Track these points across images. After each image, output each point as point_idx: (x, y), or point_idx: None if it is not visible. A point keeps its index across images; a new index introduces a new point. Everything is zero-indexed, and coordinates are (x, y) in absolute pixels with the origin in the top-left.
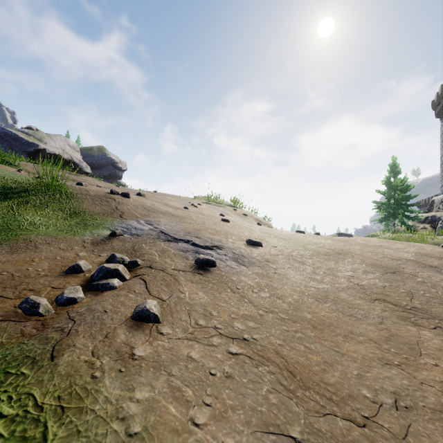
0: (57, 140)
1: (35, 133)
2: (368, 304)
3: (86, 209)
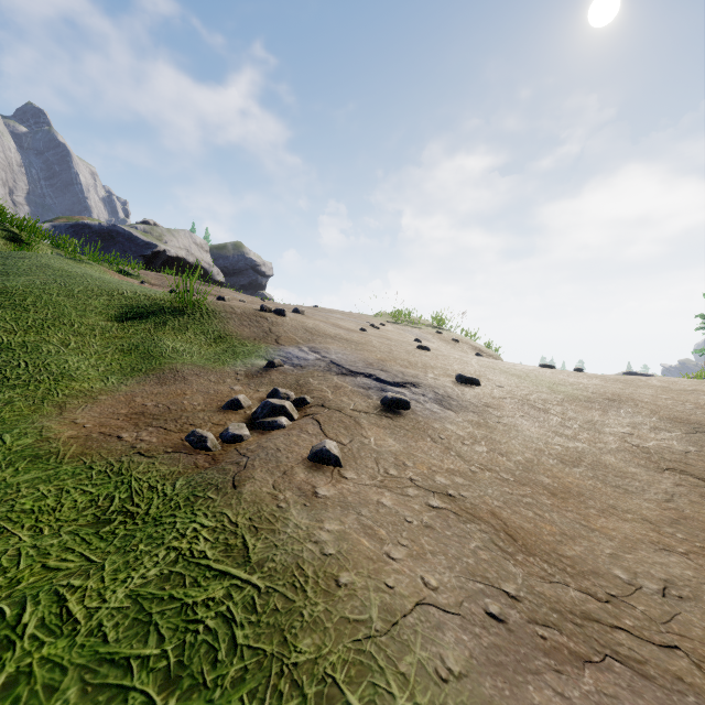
0: (181, 237)
1: (153, 229)
2: (651, 474)
3: (232, 332)
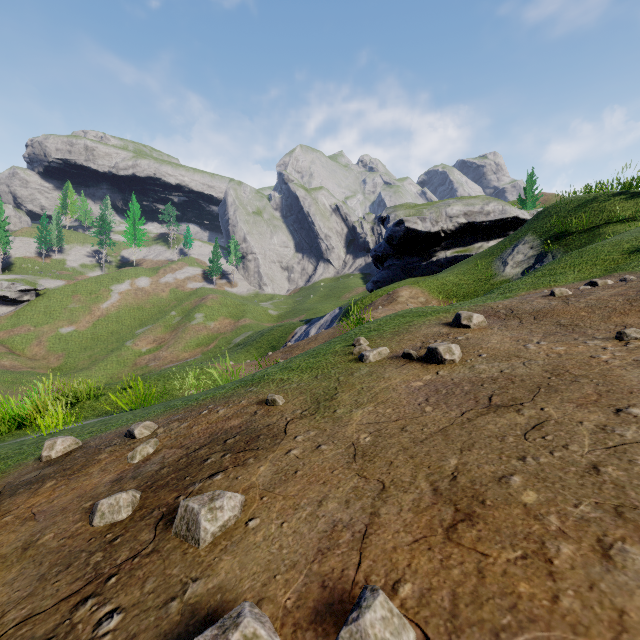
0: None
1: None
2: None
3: None
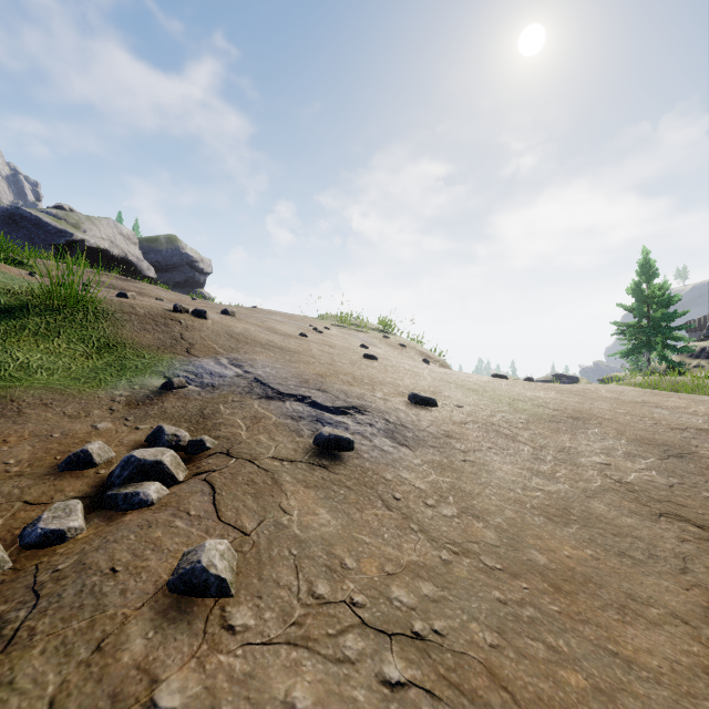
0: (103, 225)
1: (68, 215)
2: (649, 525)
3: (127, 339)
